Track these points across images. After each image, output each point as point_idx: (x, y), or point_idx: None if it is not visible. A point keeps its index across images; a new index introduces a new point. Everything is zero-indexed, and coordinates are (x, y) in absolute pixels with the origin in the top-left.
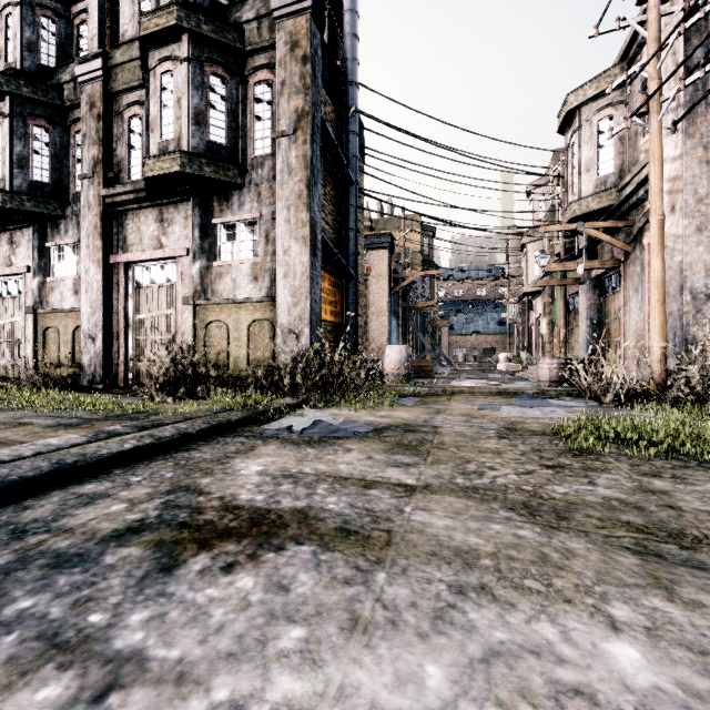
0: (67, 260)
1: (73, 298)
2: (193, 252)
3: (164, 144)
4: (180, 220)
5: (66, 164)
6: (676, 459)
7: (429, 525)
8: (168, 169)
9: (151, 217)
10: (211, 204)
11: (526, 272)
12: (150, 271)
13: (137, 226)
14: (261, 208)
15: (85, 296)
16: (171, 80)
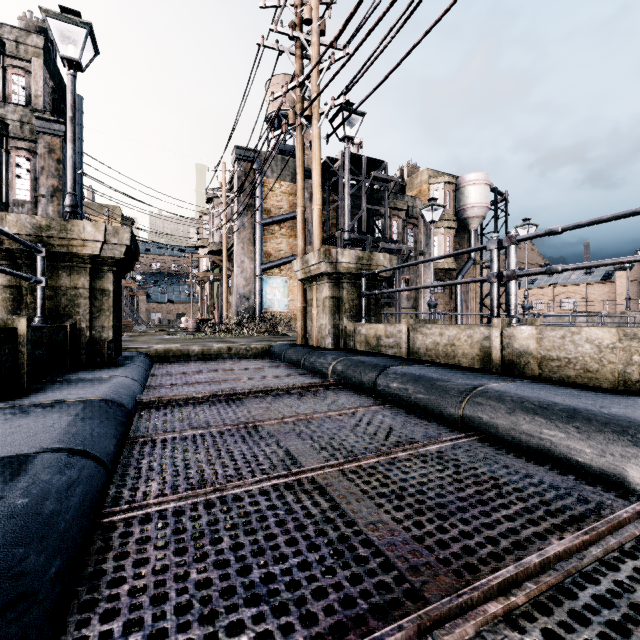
0: None
1: None
2: None
3: None
4: None
5: None
6: (198, 339)
7: (136, 344)
8: None
9: None
10: None
11: (199, 266)
12: None
13: None
14: None
15: None
16: None
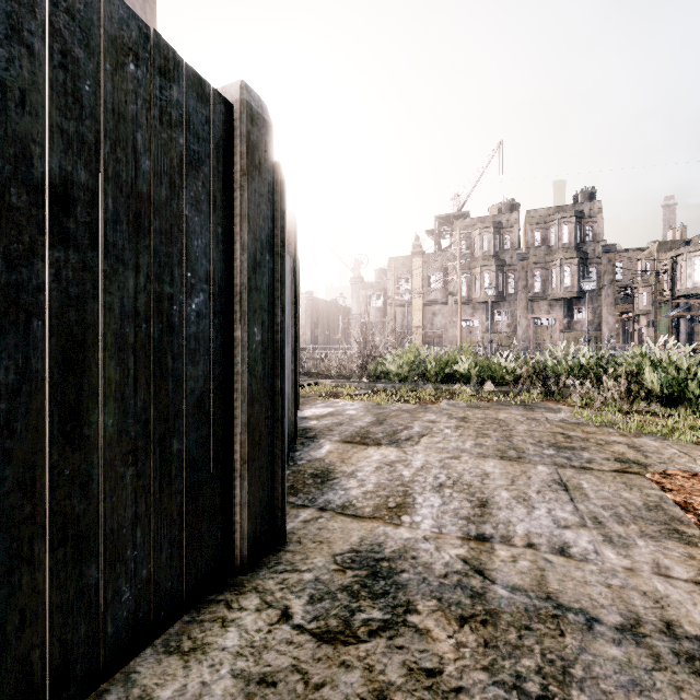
0: (502, 315)
1: (507, 329)
2: (564, 316)
3: (566, 287)
4: (558, 305)
5: (505, 284)
6: None
7: None
8: (571, 296)
9: (545, 304)
10: (572, 302)
11: (638, 303)
12: (541, 320)
13: (538, 306)
14: (592, 304)
15: (520, 329)
16: (568, 269)
